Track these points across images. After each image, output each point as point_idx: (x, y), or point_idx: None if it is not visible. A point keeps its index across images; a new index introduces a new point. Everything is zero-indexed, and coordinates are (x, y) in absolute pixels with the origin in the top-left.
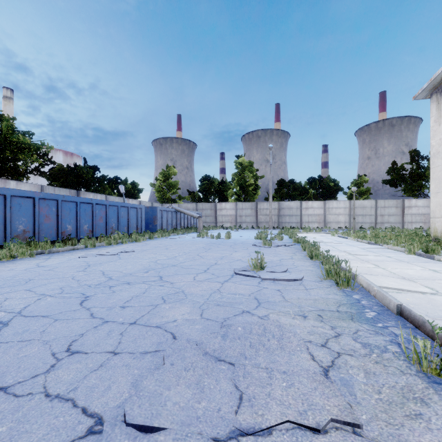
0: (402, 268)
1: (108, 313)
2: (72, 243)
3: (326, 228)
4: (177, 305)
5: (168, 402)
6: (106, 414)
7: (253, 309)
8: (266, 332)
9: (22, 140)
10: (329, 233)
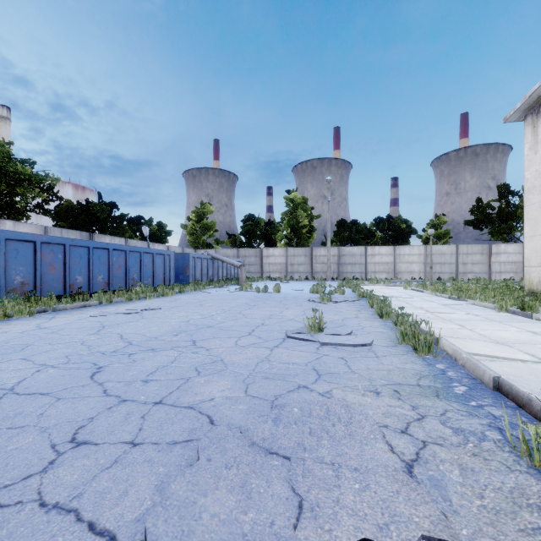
0: (494, 330)
1: (127, 389)
2: (83, 298)
3: (396, 279)
4: (214, 378)
5: (204, 513)
6: (121, 531)
7: (312, 383)
8: (329, 414)
9: (21, 170)
10: (400, 285)
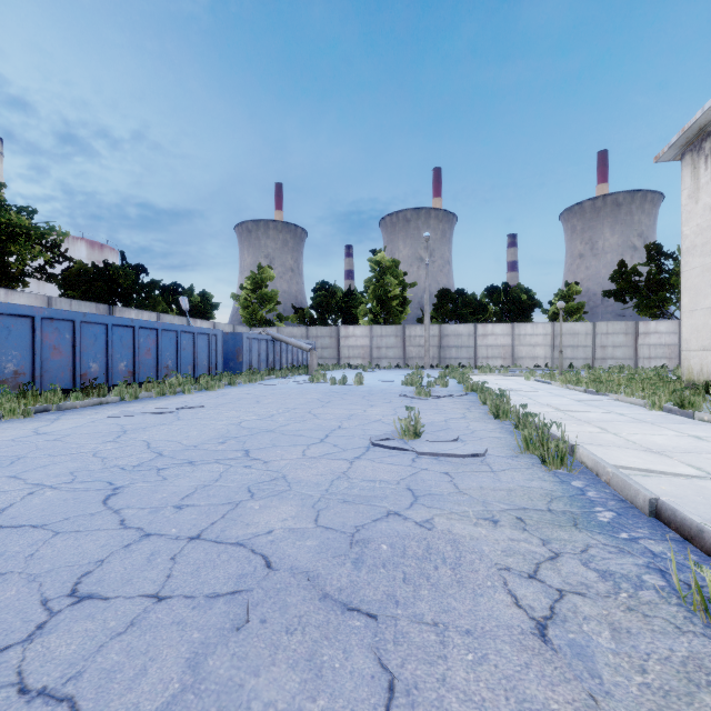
0: (646, 434)
1: (152, 518)
2: (98, 393)
3: (515, 367)
4: (273, 503)
5: (255, 702)
6: None
7: (406, 509)
8: (431, 553)
9: (16, 221)
10: (520, 375)
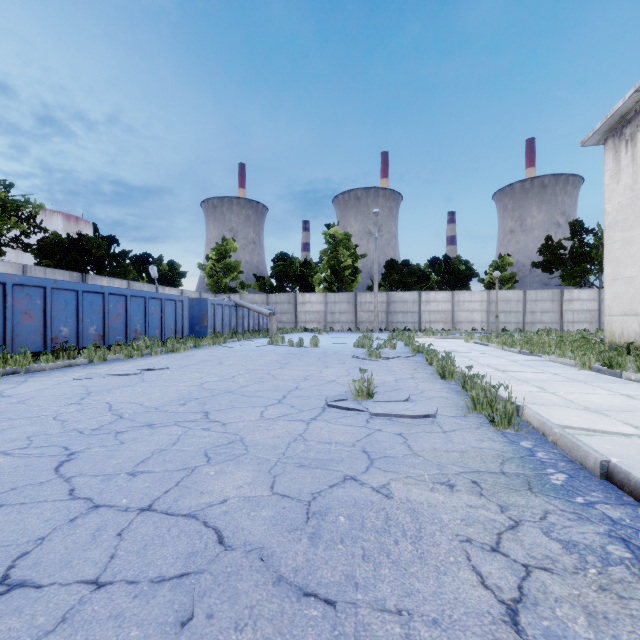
0: (581, 393)
1: (103, 487)
2: (68, 355)
3: (455, 330)
4: (229, 468)
5: None
6: None
7: (362, 473)
8: (390, 525)
9: None
10: (460, 337)
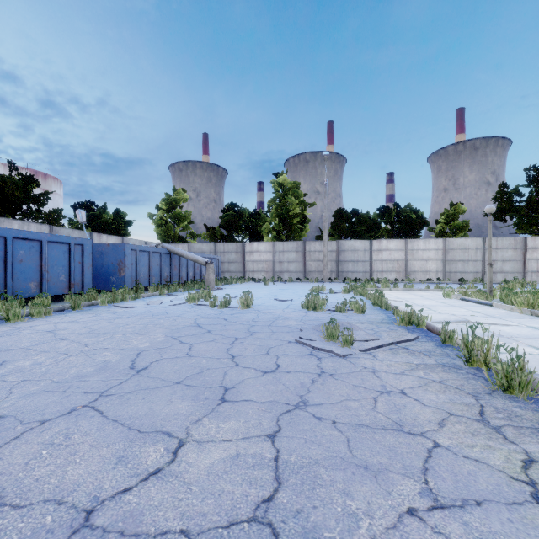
0: None
1: None
2: None
3: (408, 280)
4: None
5: None
6: None
7: None
8: None
9: None
10: (427, 289)
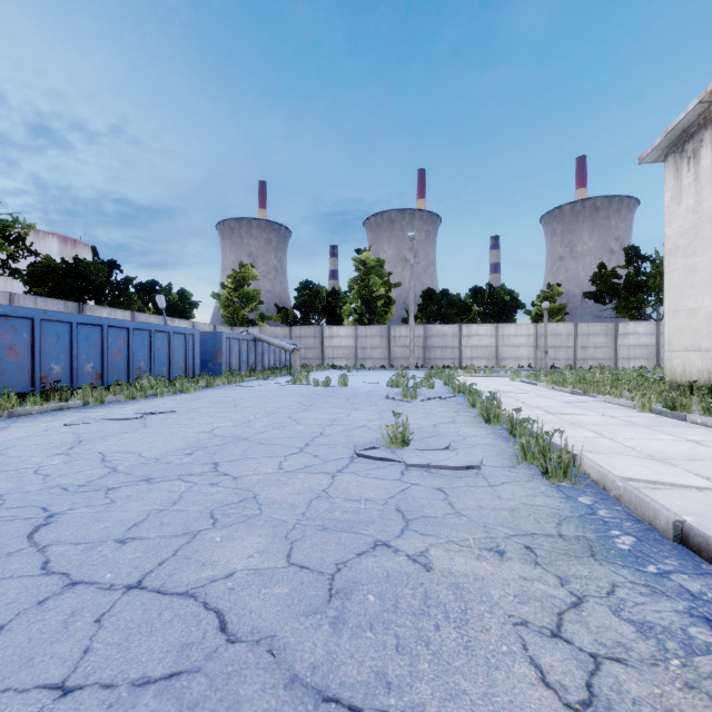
0: (643, 439)
1: (85, 558)
2: (60, 397)
3: (499, 367)
4: (239, 532)
5: None
6: None
7: (396, 538)
8: (429, 605)
9: None
10: (505, 375)
